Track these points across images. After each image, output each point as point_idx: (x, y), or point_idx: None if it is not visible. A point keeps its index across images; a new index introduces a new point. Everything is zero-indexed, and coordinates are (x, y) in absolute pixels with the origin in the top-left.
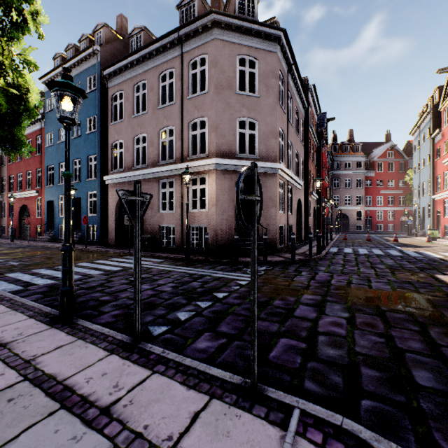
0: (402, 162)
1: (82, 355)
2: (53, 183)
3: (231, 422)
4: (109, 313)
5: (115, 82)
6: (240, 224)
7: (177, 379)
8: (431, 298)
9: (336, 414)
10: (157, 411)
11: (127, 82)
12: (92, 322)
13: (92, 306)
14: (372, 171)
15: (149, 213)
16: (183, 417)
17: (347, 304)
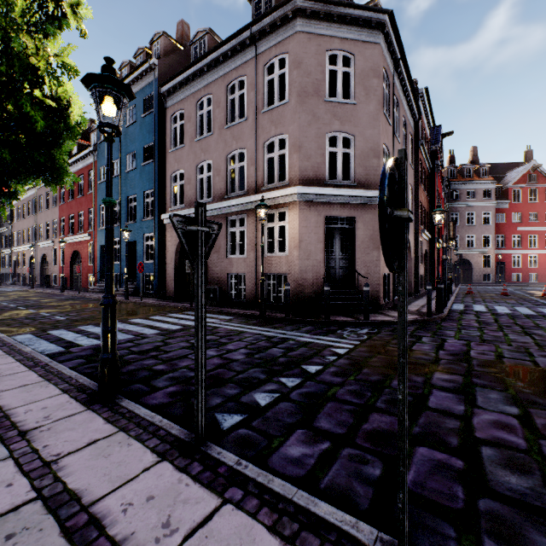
0: None
1: (121, 460)
2: None
3: None
4: (163, 389)
5: (174, 100)
6: (330, 272)
7: (263, 520)
8: None
9: None
10: None
11: (188, 99)
12: (141, 402)
13: (143, 379)
14: (506, 202)
15: (215, 258)
16: None
17: (509, 392)
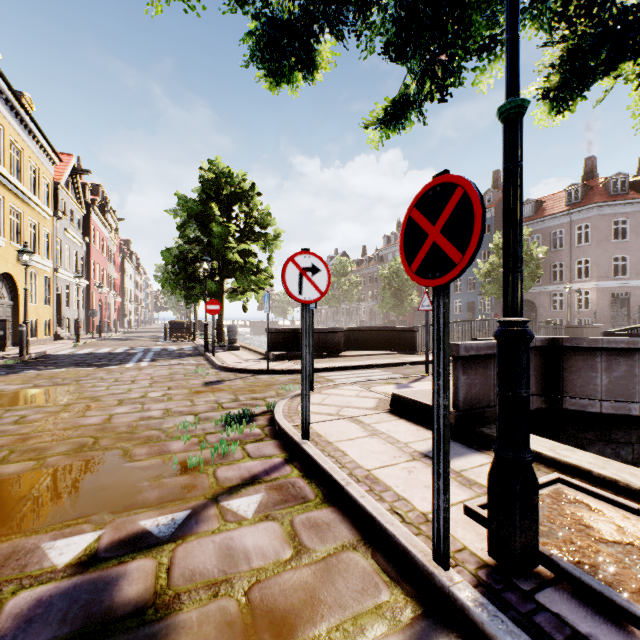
0: None
1: None
2: None
3: None
4: None
5: None
6: (614, 317)
7: None
8: None
9: None
10: None
11: None
12: None
13: None
14: None
15: (542, 311)
16: None
17: None
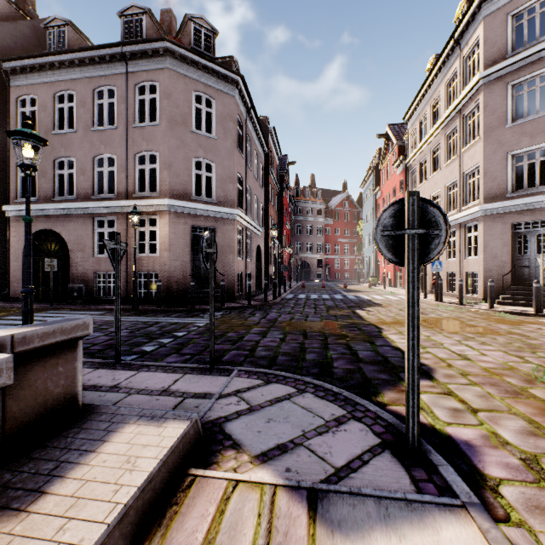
0: (356, 213)
1: None
2: None
3: (199, 379)
4: None
5: (22, 82)
6: (196, 271)
7: (159, 372)
8: (342, 323)
9: (257, 368)
10: (151, 382)
11: (43, 86)
12: None
13: None
14: (331, 219)
15: (79, 257)
16: (169, 381)
17: (284, 331)
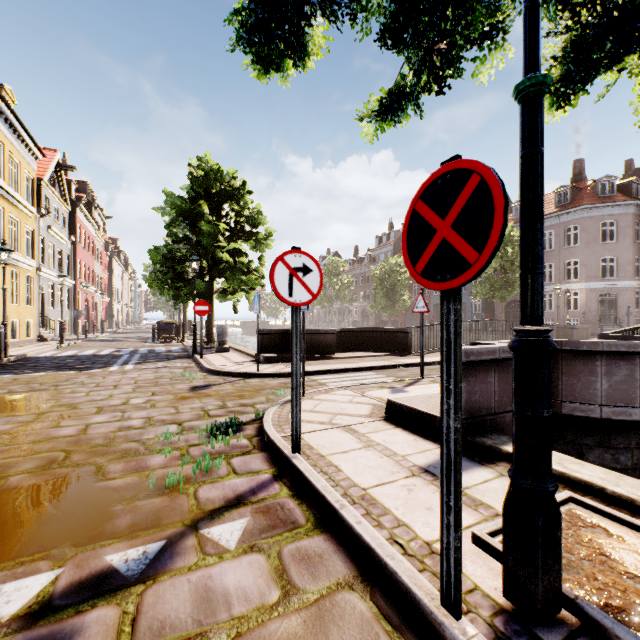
0: None
1: None
2: (435, 292)
3: None
4: None
5: None
6: (602, 318)
7: None
8: None
9: None
10: None
11: None
12: None
13: None
14: None
15: None
16: None
17: None
